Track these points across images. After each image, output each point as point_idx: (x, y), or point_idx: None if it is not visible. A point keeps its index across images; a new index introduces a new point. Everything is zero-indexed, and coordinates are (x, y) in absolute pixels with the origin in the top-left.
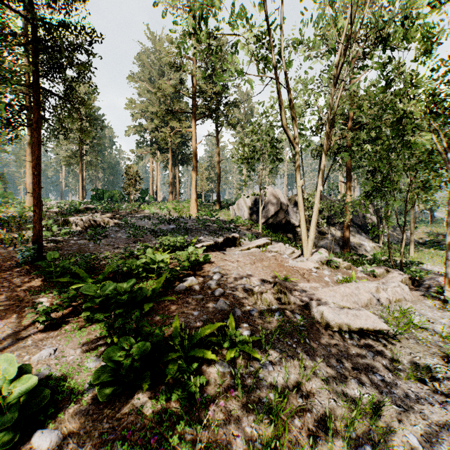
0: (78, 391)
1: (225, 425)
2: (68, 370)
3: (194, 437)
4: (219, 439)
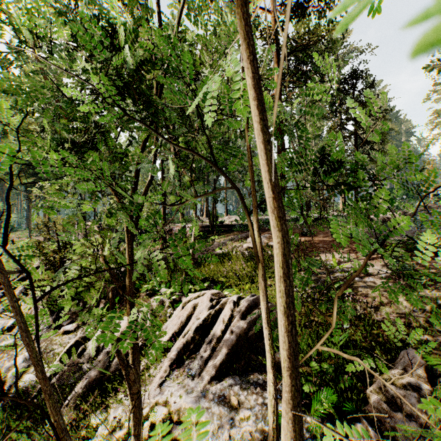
0: (378, 274)
1: (437, 296)
2: (375, 270)
3: (420, 293)
4: (431, 297)
